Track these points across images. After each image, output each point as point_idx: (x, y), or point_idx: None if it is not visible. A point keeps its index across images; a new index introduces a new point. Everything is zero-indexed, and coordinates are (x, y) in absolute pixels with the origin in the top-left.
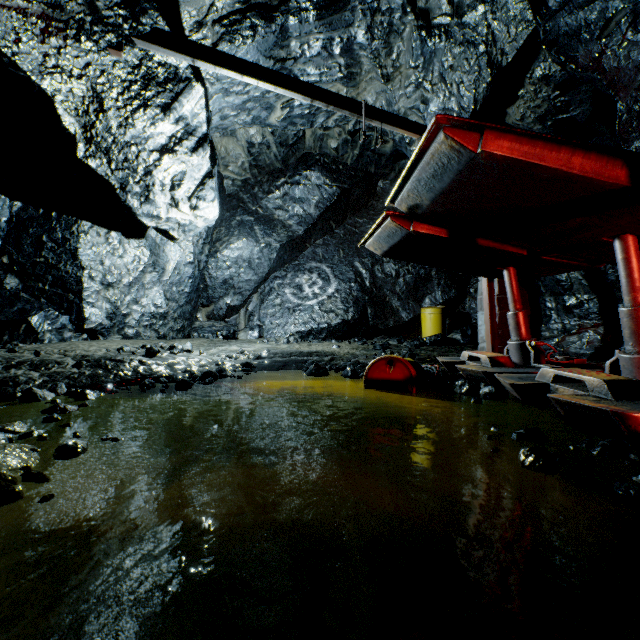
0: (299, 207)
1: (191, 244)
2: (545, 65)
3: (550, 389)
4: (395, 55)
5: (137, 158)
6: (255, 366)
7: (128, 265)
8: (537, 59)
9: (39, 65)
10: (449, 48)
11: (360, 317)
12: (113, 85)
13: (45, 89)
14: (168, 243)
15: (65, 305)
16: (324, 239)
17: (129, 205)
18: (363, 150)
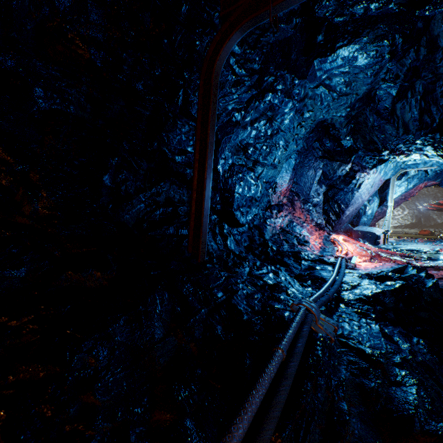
0: None
1: None
2: None
3: None
4: None
5: None
6: None
7: None
8: None
9: None
10: None
11: (418, 222)
12: None
13: None
14: None
15: None
16: None
17: None
18: None
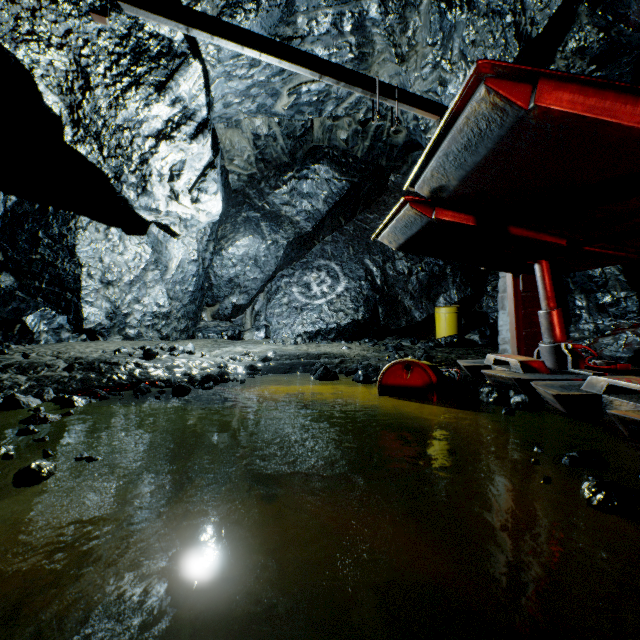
0: (307, 202)
1: (195, 241)
2: (580, 35)
3: (602, 401)
4: (411, 32)
5: (131, 144)
6: (260, 369)
7: (129, 263)
8: (571, 29)
9: (11, 30)
10: (471, 20)
11: (371, 317)
12: (99, 58)
13: (21, 60)
14: (171, 240)
15: (63, 304)
16: (333, 236)
17: (125, 197)
18: (374, 141)
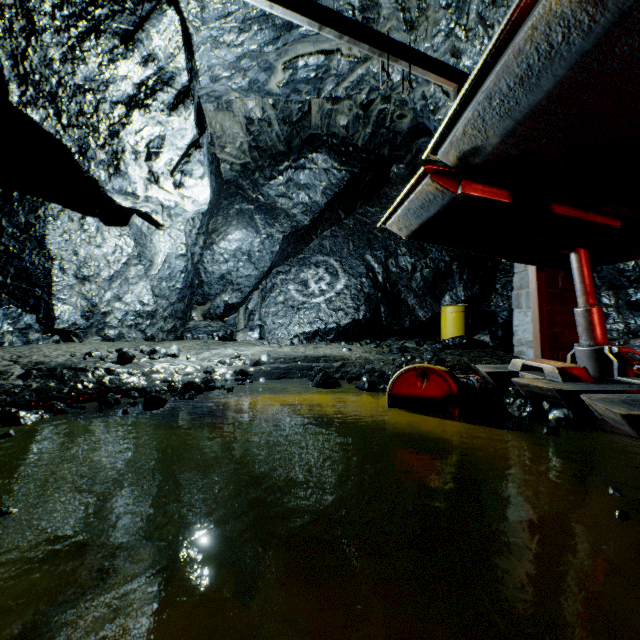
0: (304, 194)
1: (183, 234)
2: None
3: None
4: None
5: (96, 111)
6: (251, 374)
7: (108, 256)
8: None
9: None
10: None
11: (372, 316)
12: None
13: None
14: (156, 232)
15: (31, 302)
16: (332, 230)
17: (94, 177)
18: (376, 127)
